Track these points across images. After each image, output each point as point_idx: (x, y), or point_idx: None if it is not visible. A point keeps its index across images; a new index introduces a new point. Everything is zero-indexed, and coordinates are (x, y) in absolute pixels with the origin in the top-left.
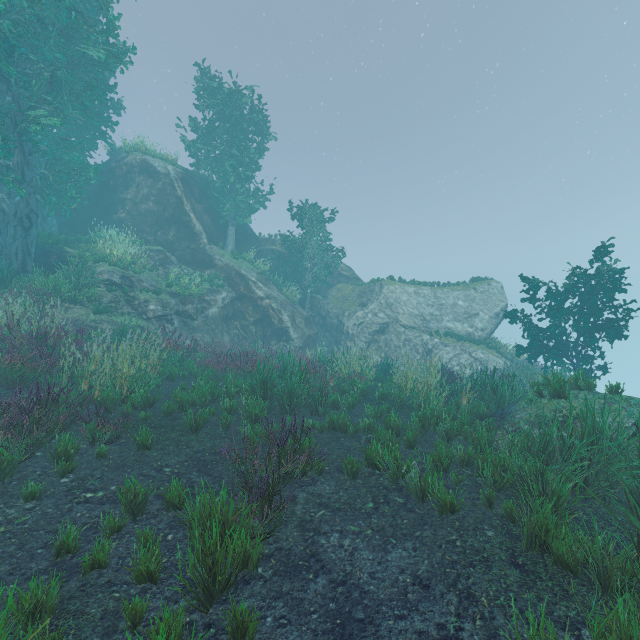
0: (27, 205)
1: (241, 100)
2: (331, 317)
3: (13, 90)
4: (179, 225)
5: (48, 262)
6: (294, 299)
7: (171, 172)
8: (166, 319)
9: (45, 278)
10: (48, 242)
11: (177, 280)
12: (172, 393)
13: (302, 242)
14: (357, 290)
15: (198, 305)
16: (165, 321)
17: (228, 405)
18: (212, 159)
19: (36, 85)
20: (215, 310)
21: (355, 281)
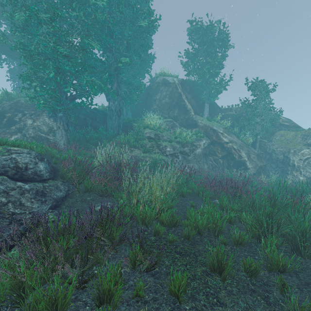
0: (119, 105)
1: (213, 29)
2: (277, 154)
3: (114, 55)
4: (179, 107)
5: (127, 130)
6: (248, 142)
7: (176, 81)
8: (175, 155)
9: (125, 137)
10: (127, 121)
11: (179, 135)
12: (187, 212)
13: (253, 105)
14: (300, 134)
15: (190, 148)
16: (174, 156)
17: (240, 238)
18: (196, 68)
19: (121, 49)
20: (199, 150)
21: (295, 128)
